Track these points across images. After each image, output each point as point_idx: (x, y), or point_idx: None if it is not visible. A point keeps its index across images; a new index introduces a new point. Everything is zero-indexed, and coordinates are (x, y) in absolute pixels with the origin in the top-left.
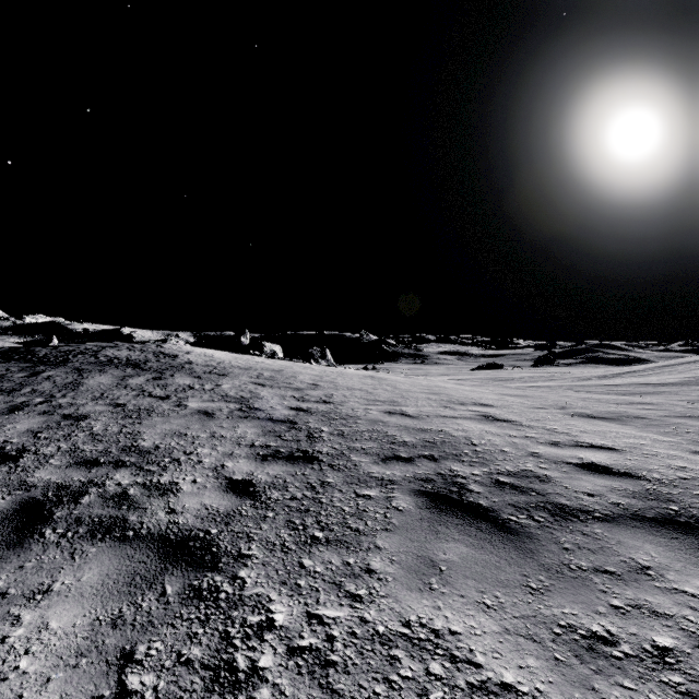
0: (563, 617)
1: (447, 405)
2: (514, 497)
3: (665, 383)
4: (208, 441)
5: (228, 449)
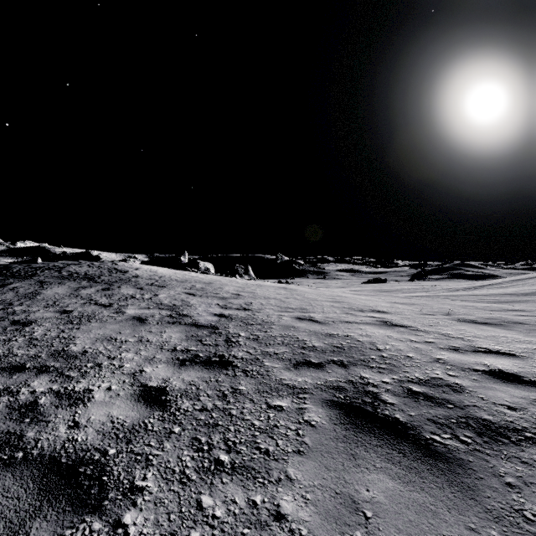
0: None
1: (348, 312)
2: (432, 410)
3: (526, 293)
4: (133, 346)
5: (151, 353)
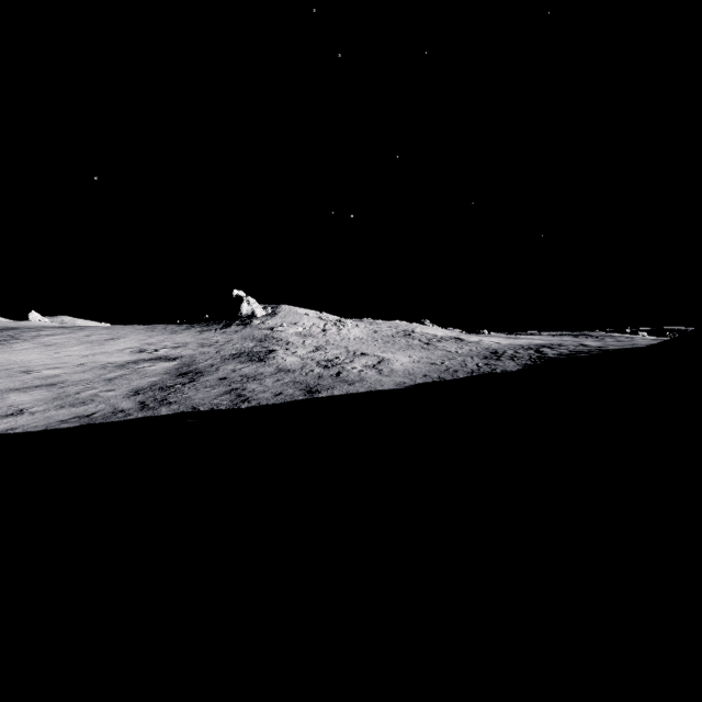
0: None
1: None
2: None
3: None
4: None
5: None
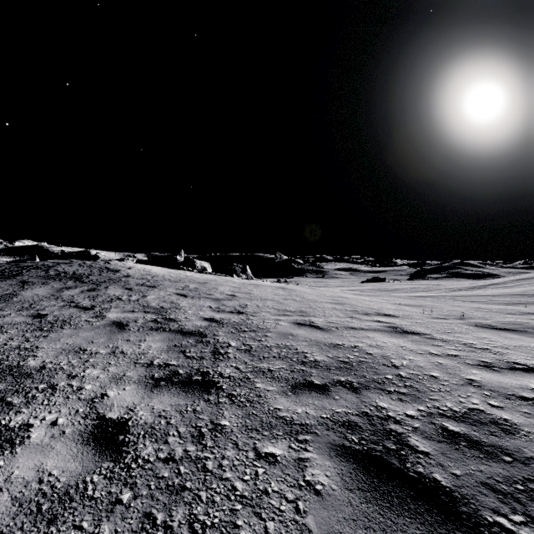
0: None
1: (352, 315)
2: (483, 466)
3: None
4: (103, 359)
5: (121, 370)
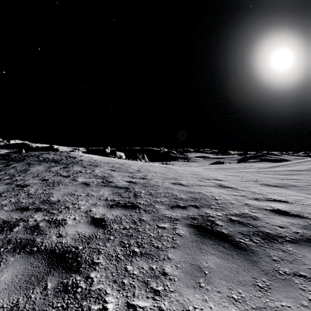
0: (282, 309)
1: (201, 180)
2: (241, 228)
3: (301, 170)
4: (84, 198)
5: (94, 201)
